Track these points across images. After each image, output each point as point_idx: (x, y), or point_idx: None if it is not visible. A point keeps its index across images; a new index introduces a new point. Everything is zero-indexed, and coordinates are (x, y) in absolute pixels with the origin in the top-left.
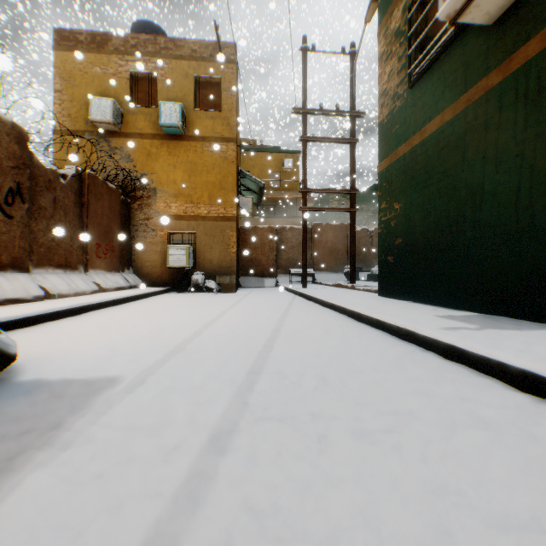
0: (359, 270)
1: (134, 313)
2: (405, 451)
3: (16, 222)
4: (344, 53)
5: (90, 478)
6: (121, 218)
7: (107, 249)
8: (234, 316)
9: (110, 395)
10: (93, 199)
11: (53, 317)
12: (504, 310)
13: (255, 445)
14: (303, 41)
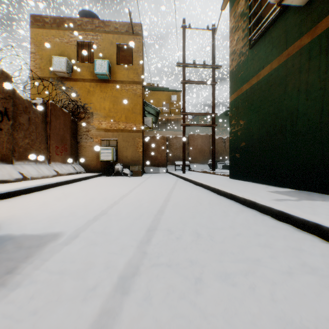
0: (217, 163)
1: (77, 189)
2: (258, 292)
3: (4, 132)
4: (208, 29)
5: (27, 314)
6: (71, 131)
7: (62, 149)
8: (140, 191)
9: (53, 246)
10: (53, 118)
11: (26, 192)
12: (312, 187)
13: (150, 287)
14: (183, 22)
